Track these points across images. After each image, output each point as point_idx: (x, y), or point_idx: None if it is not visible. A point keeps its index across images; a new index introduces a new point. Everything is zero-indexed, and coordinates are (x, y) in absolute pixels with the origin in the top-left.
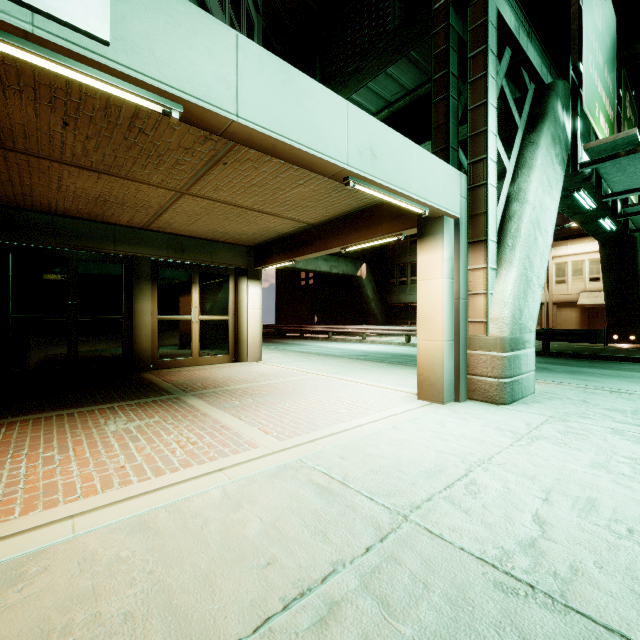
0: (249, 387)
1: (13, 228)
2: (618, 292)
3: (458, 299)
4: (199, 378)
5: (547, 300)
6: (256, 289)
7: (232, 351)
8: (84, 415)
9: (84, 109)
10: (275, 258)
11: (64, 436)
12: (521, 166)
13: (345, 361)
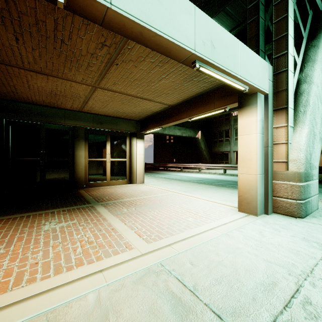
0: (134, 200)
1: (11, 111)
2: None
3: (267, 147)
4: (108, 193)
5: None
6: (141, 144)
7: (128, 178)
8: (35, 217)
9: (24, 26)
10: (151, 126)
11: (15, 233)
12: (306, 61)
13: (190, 184)
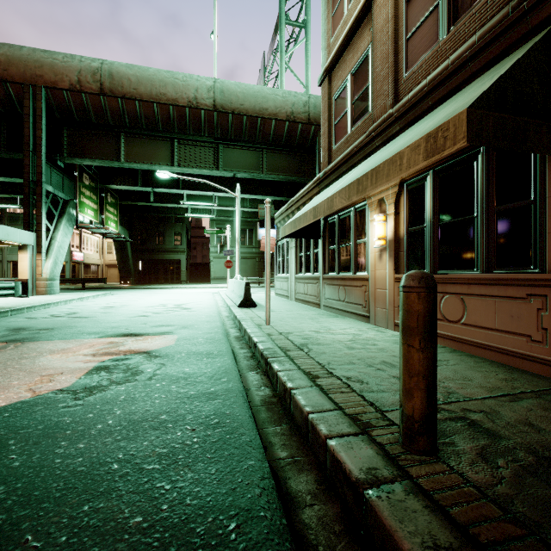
0: None
1: None
2: (122, 262)
3: (33, 267)
4: None
5: (102, 263)
6: None
7: None
8: None
9: None
10: None
11: None
12: (56, 228)
13: None
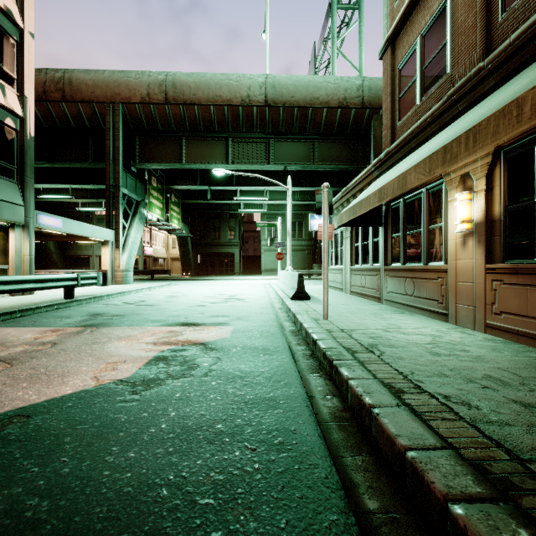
0: None
1: None
2: (184, 256)
3: (113, 260)
4: None
5: (168, 257)
6: None
7: None
8: None
9: None
10: None
11: None
12: (130, 226)
13: None
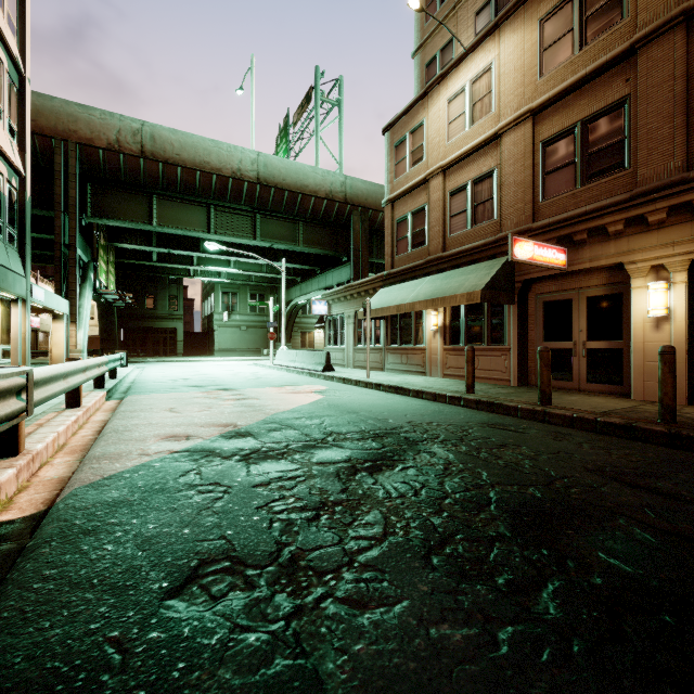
0: None
1: None
2: (107, 331)
3: (68, 338)
4: None
5: None
6: None
7: None
8: None
9: None
10: None
11: None
12: (82, 295)
13: None
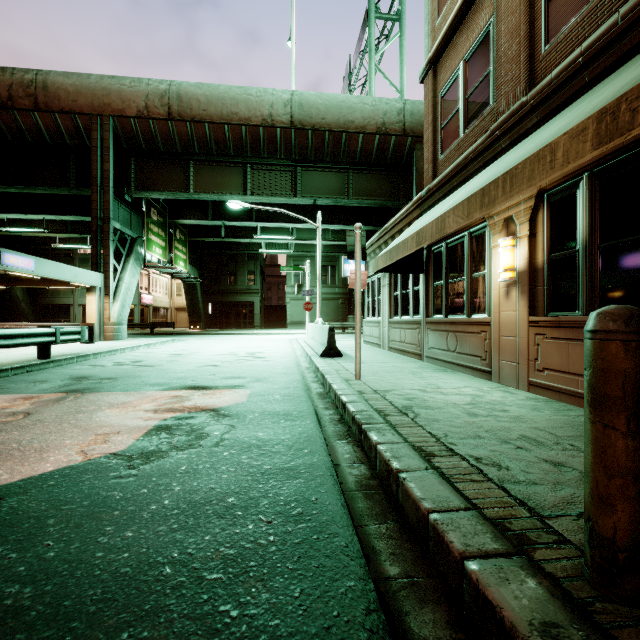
0: None
1: None
2: (192, 305)
3: (101, 311)
4: None
5: (171, 306)
6: None
7: None
8: None
9: None
10: None
11: None
12: (124, 269)
13: None
